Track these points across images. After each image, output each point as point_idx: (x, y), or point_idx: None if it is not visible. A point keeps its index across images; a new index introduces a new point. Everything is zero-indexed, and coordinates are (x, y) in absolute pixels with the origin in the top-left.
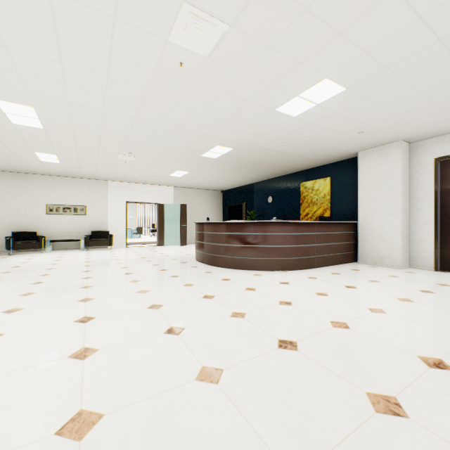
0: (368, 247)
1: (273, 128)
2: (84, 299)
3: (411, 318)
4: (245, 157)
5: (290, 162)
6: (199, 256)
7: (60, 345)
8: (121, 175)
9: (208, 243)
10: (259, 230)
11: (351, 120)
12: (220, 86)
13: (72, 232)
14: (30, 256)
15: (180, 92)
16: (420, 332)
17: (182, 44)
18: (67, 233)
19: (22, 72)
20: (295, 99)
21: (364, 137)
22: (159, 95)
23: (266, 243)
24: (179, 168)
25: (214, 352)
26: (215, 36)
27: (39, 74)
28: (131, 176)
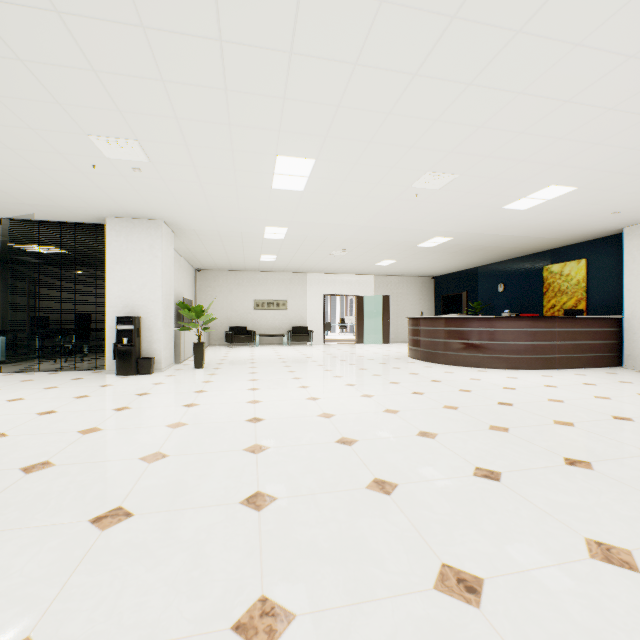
0: (637, 347)
1: (501, 219)
2: (336, 376)
3: (634, 403)
4: (466, 243)
5: (526, 243)
6: (414, 353)
7: (350, 392)
8: (323, 267)
9: (425, 339)
10: (484, 326)
11: (595, 205)
12: (446, 201)
13: (274, 327)
14: (248, 349)
15: (409, 208)
16: (631, 409)
17: (420, 187)
18: (270, 328)
19: (297, 212)
20: (522, 199)
21: (623, 215)
22: (391, 212)
23: (492, 339)
24: (388, 258)
25: (450, 402)
26: (447, 180)
27: (308, 211)
28: (333, 267)
